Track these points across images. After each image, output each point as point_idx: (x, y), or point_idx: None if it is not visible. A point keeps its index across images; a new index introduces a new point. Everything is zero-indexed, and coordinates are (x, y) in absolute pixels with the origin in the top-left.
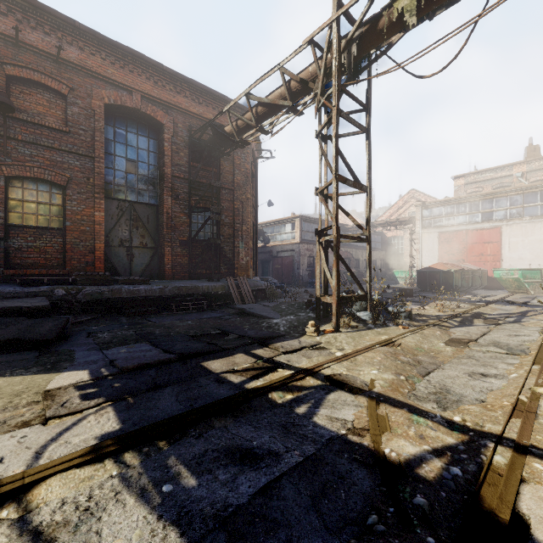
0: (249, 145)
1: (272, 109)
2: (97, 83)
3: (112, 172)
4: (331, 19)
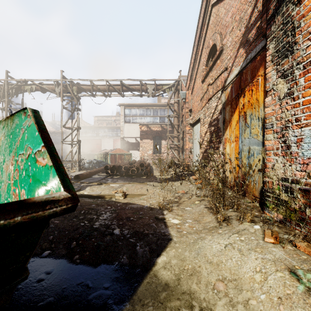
0: None
1: None
2: None
3: None
4: (5, 79)
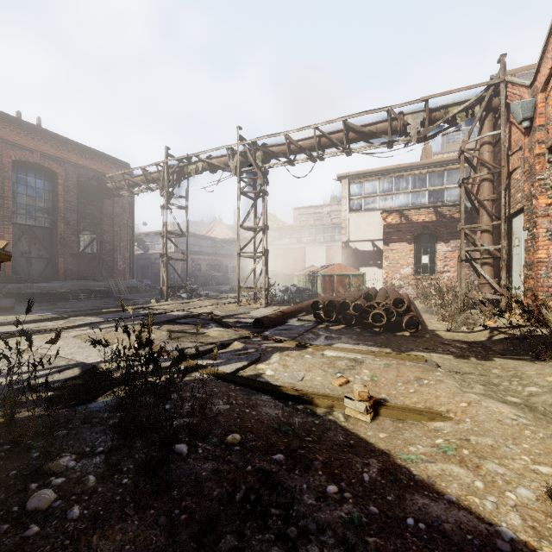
0: None
1: (138, 184)
2: (7, 146)
3: (15, 205)
4: (164, 161)
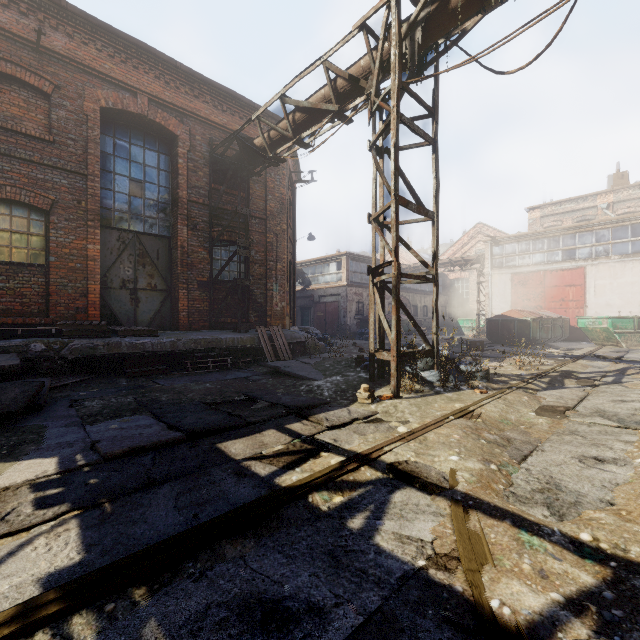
0: (285, 165)
1: (314, 115)
2: (91, 81)
3: (111, 195)
4: None
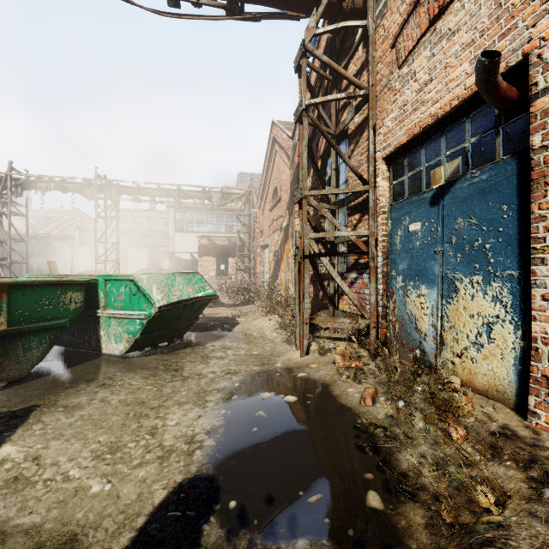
0: None
1: None
2: None
3: None
4: (7, 173)
